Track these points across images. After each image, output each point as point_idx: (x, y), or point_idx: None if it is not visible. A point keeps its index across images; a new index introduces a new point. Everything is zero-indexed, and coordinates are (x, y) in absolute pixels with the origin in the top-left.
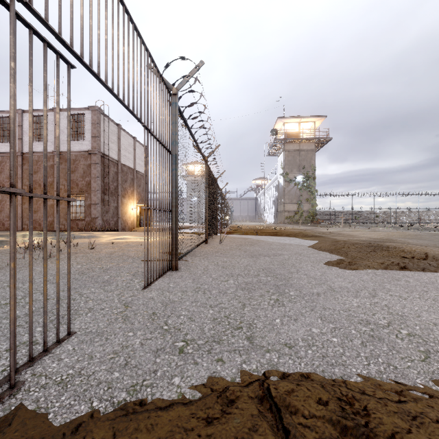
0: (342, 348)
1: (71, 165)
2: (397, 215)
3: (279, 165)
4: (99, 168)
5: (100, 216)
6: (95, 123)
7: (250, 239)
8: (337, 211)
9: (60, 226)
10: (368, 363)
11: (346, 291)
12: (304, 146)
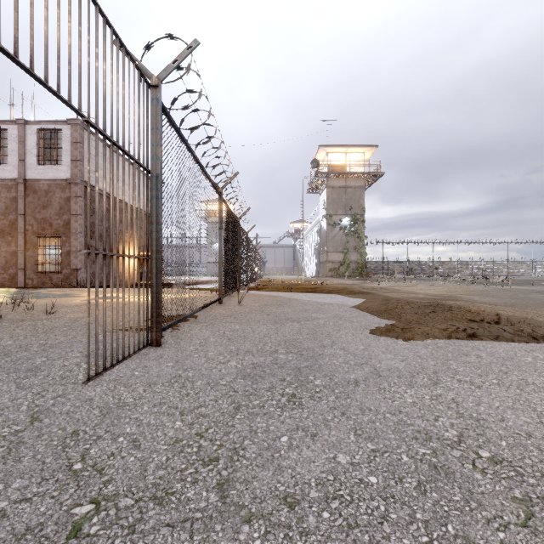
0: (385, 500)
1: (42, 198)
2: (459, 267)
3: (321, 205)
4: (83, 203)
5: (84, 267)
6: (76, 141)
7: (280, 297)
8: (391, 262)
9: (25, 280)
10: (430, 540)
11: (397, 375)
12: (351, 182)
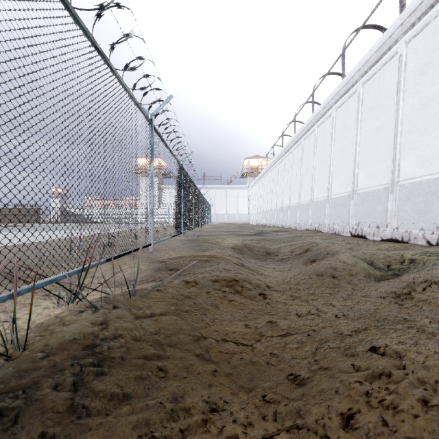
0: None
1: None
2: None
3: None
4: None
5: None
6: None
7: None
8: None
9: None
10: None
11: None
12: None
